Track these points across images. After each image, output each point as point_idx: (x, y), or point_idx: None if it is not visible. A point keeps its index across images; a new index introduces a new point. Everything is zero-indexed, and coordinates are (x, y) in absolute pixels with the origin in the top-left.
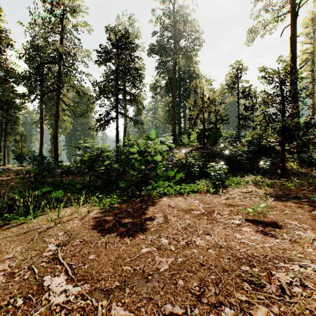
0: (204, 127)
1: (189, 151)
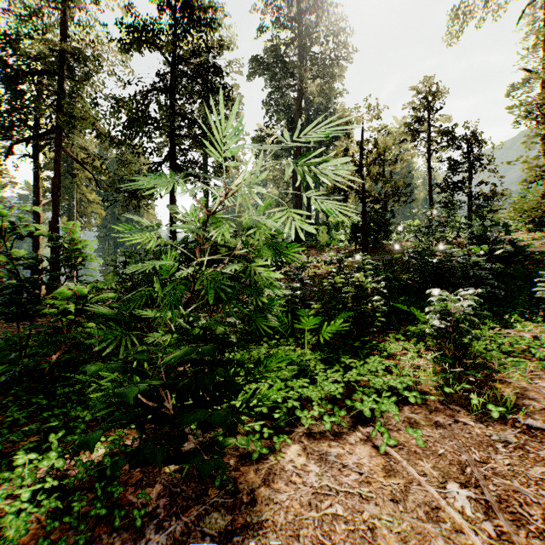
0: (364, 208)
1: (347, 256)
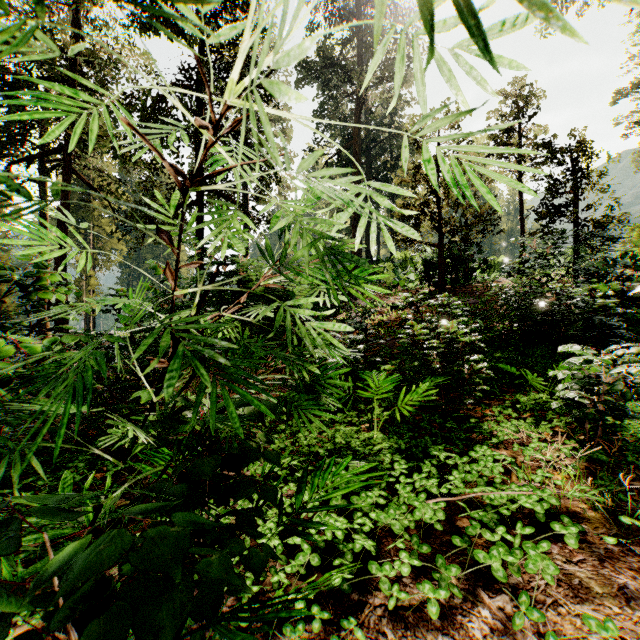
0: (441, 239)
1: (426, 298)
